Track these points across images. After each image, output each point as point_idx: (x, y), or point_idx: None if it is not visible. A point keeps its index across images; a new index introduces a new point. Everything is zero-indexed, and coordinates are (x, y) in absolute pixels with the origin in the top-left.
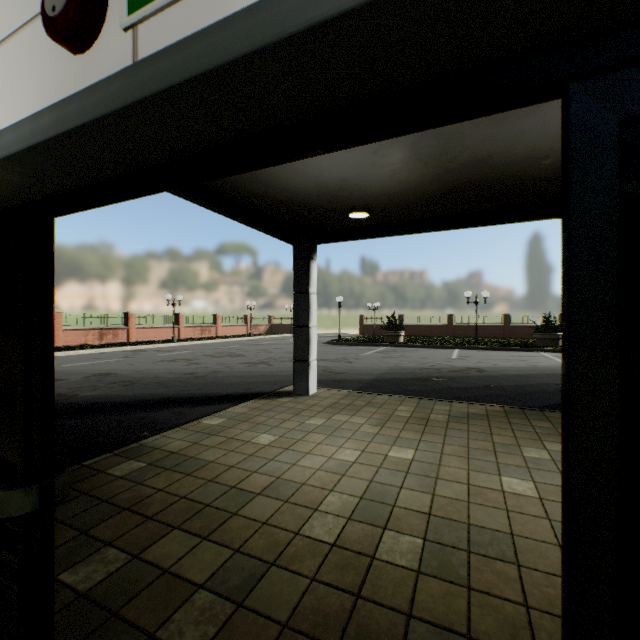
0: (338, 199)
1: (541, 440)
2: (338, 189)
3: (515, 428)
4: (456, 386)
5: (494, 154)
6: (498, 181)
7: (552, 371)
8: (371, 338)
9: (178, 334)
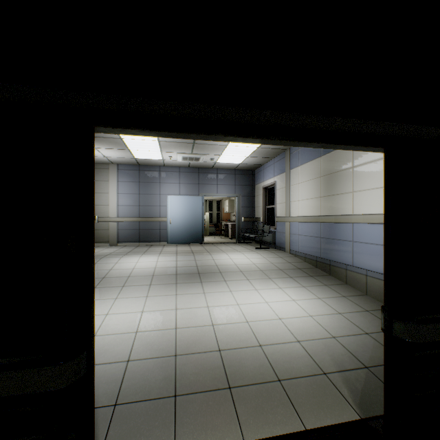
0: None
1: None
2: None
3: None
4: None
5: None
6: None
7: None
8: None
9: None
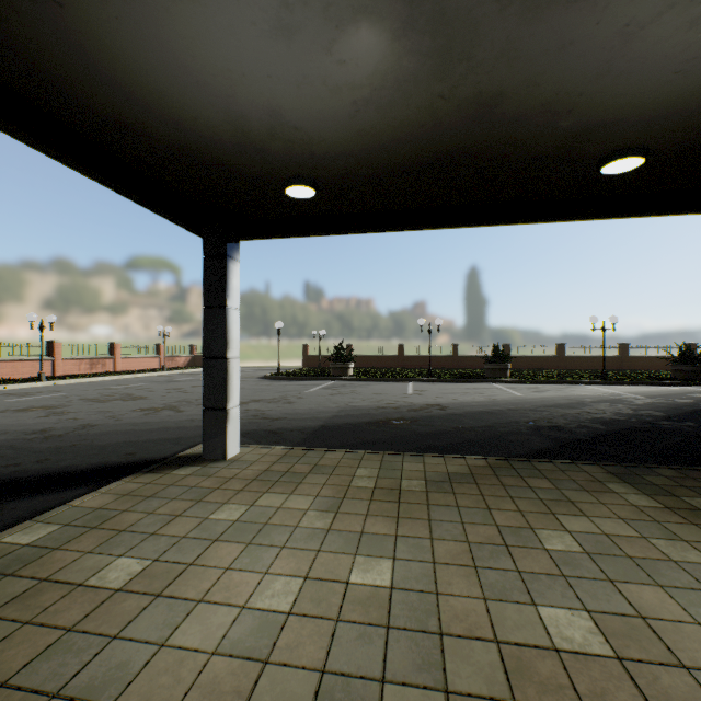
0: (268, 157)
1: (553, 513)
2: (266, 134)
3: (514, 494)
4: (422, 431)
5: (507, 92)
6: (496, 153)
7: (514, 405)
8: (316, 371)
9: (52, 369)
